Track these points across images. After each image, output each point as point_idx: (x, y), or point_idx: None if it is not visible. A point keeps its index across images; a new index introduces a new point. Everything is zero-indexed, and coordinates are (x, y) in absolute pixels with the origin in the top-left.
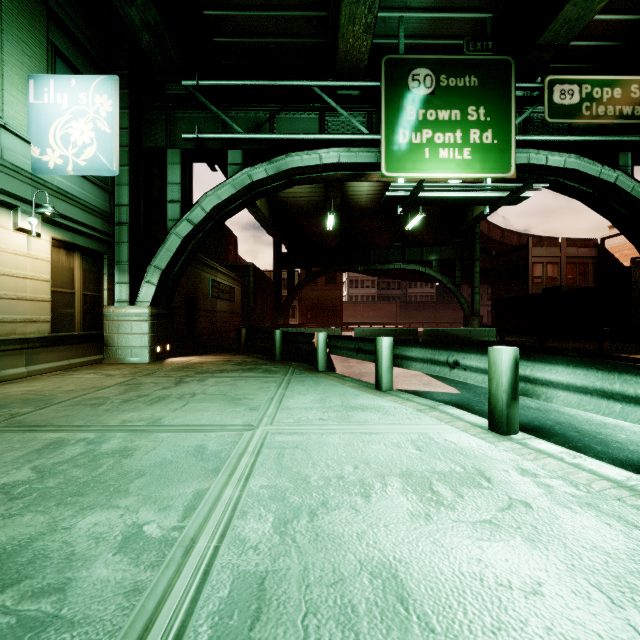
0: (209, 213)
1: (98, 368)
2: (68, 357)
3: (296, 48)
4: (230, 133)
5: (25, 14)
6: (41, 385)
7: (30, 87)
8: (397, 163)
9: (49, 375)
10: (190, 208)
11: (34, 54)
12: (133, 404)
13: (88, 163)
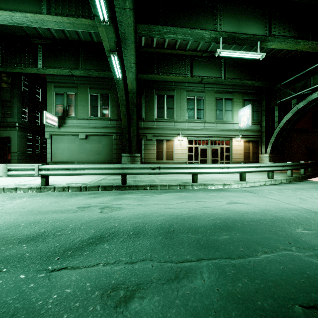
0: (285, 123)
1: None
2: None
3: None
4: (290, 96)
5: (238, 99)
6: None
7: (238, 112)
8: None
9: None
10: (279, 123)
11: (239, 105)
12: None
13: (246, 125)
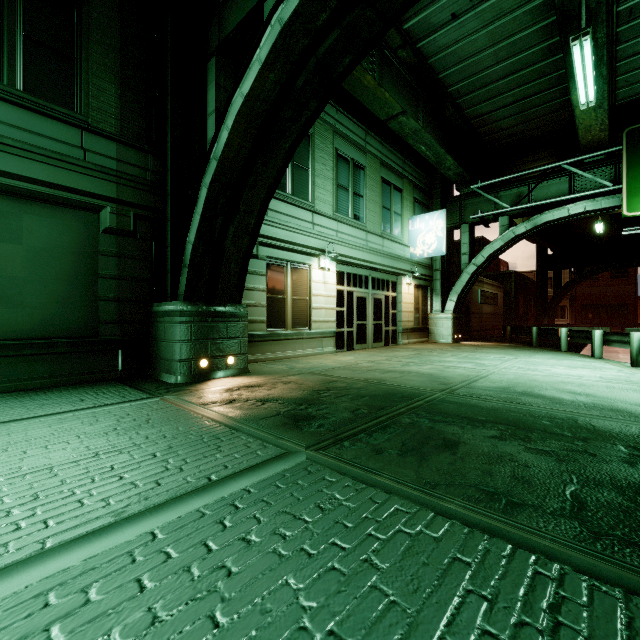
0: (486, 258)
1: (431, 343)
2: (417, 338)
3: (550, 128)
4: (500, 209)
5: (408, 194)
6: (420, 346)
7: (409, 223)
8: (638, 204)
9: (415, 344)
10: (475, 257)
11: (409, 208)
12: (465, 352)
13: (433, 251)
